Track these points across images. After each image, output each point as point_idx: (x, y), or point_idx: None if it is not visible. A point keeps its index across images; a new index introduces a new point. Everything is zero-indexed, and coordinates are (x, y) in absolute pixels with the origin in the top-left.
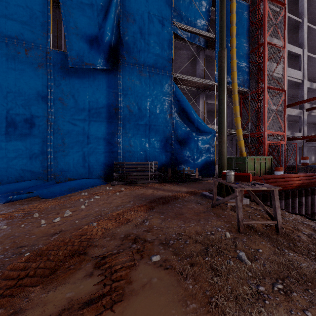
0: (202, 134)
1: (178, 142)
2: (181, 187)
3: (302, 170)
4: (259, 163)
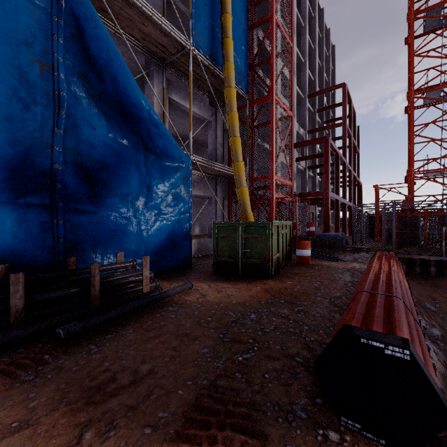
0: (162, 159)
1: (82, 173)
2: (43, 426)
3: (311, 243)
4: (281, 234)
